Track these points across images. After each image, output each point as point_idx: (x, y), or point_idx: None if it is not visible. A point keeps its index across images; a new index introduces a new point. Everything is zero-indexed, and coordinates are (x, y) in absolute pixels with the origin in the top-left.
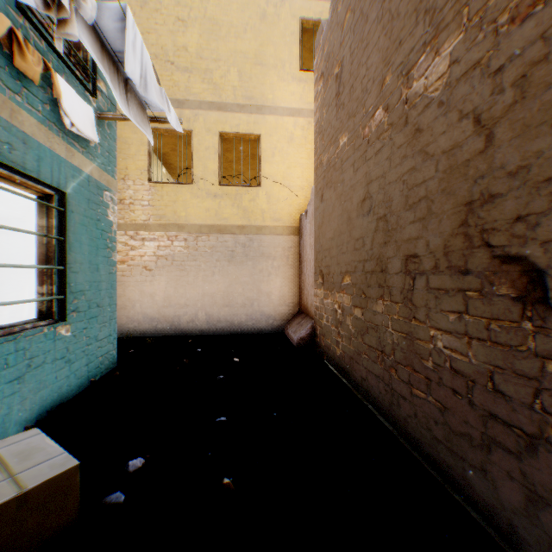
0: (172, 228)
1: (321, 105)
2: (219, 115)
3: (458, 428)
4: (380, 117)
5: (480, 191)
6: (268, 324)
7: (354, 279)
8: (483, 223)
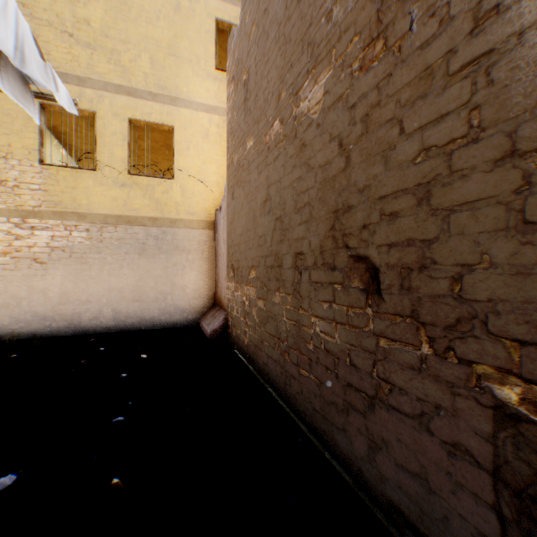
0: (72, 217)
1: (232, 107)
2: (128, 100)
3: (329, 398)
4: (278, 128)
5: (343, 202)
6: (183, 318)
7: (258, 273)
8: (345, 229)
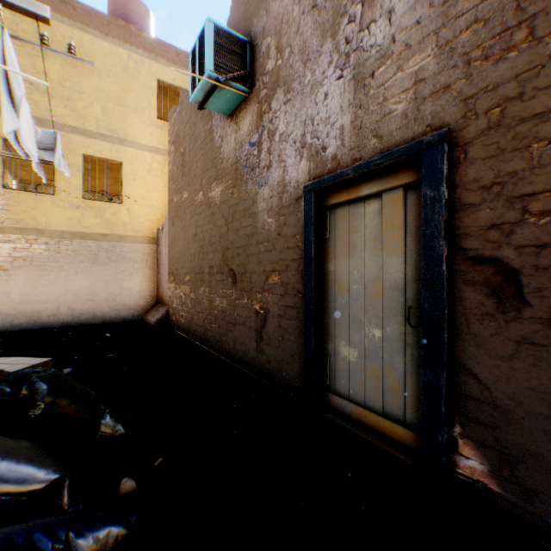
0: (33, 233)
1: (173, 162)
2: (83, 139)
3: (222, 332)
4: (201, 197)
5: (227, 246)
6: (130, 314)
7: (191, 277)
8: (227, 257)
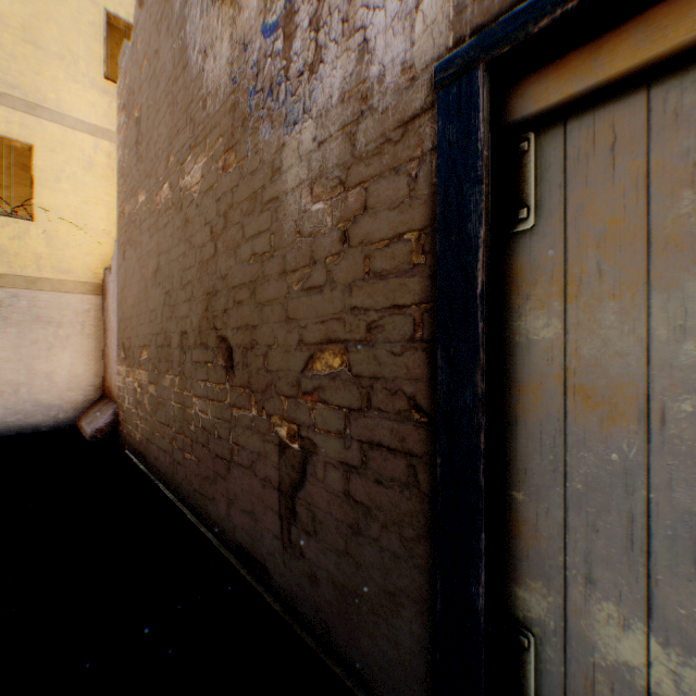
0: None
1: (124, 142)
2: None
3: (205, 474)
4: (167, 192)
5: (213, 286)
6: (50, 418)
7: (150, 354)
8: (214, 311)
